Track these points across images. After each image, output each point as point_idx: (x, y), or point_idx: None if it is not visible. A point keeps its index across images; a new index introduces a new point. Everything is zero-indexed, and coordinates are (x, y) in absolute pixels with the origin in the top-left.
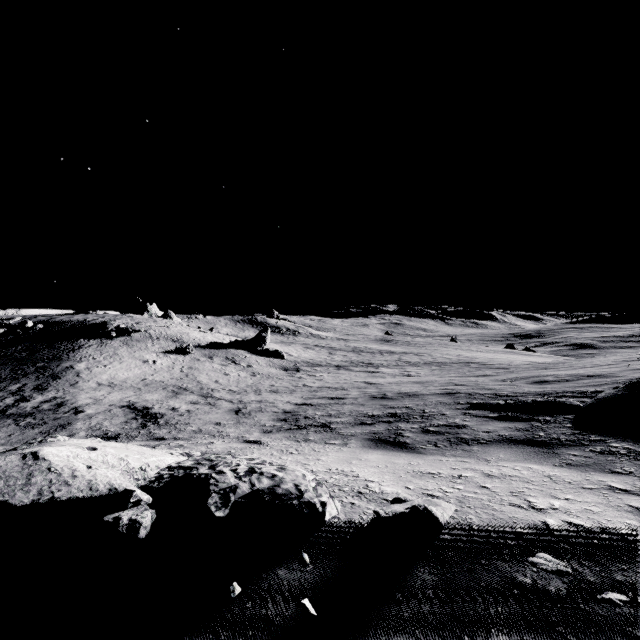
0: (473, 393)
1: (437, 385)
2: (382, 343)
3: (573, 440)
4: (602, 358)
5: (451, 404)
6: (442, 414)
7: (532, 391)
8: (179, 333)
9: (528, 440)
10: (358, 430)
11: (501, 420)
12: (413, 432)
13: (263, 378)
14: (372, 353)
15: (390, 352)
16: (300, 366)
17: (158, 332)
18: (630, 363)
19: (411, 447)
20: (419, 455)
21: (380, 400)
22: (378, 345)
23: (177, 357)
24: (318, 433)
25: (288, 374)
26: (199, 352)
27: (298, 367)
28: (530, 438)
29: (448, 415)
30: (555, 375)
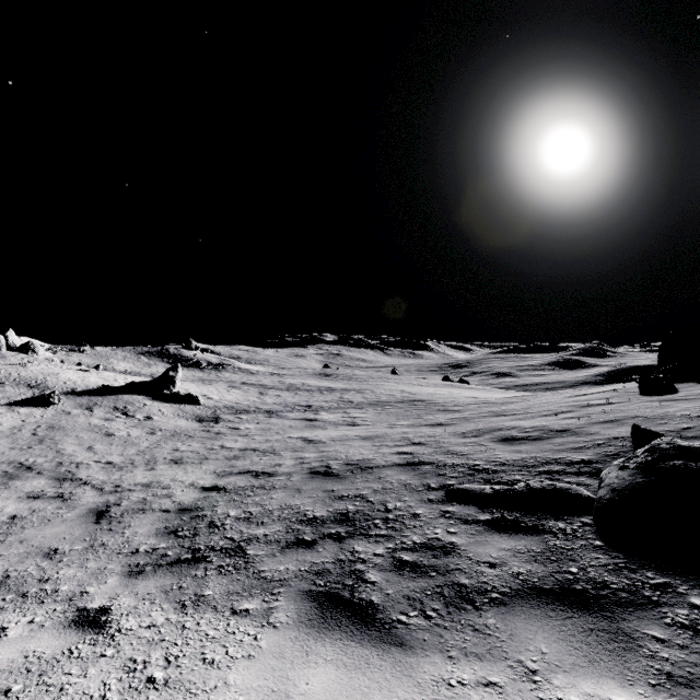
0: (441, 464)
1: (391, 444)
2: (321, 378)
3: (629, 588)
4: (546, 398)
5: (420, 489)
6: (414, 515)
7: (510, 459)
8: (41, 374)
9: (563, 590)
10: (291, 564)
11: (501, 531)
12: (380, 568)
13: (166, 436)
14: (310, 391)
15: (330, 389)
16: (221, 414)
17: (4, 373)
18: (586, 411)
19: (383, 621)
20: (403, 658)
21: (323, 479)
22: (317, 380)
23: (32, 411)
24: (223, 575)
25: (203, 428)
26: (71, 401)
27: (218, 415)
28: (563, 583)
29: (423, 518)
30: (519, 428)
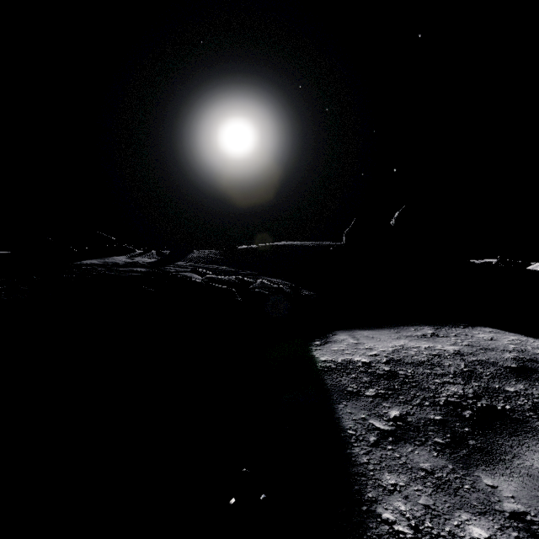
0: None
1: None
2: None
3: None
4: None
5: None
6: None
7: None
8: None
9: None
10: None
11: None
12: None
13: None
14: None
15: None
16: None
17: None
18: None
19: None
20: None
21: None
22: None
23: None
24: None
25: None
26: None
27: None
28: None
29: None
30: None
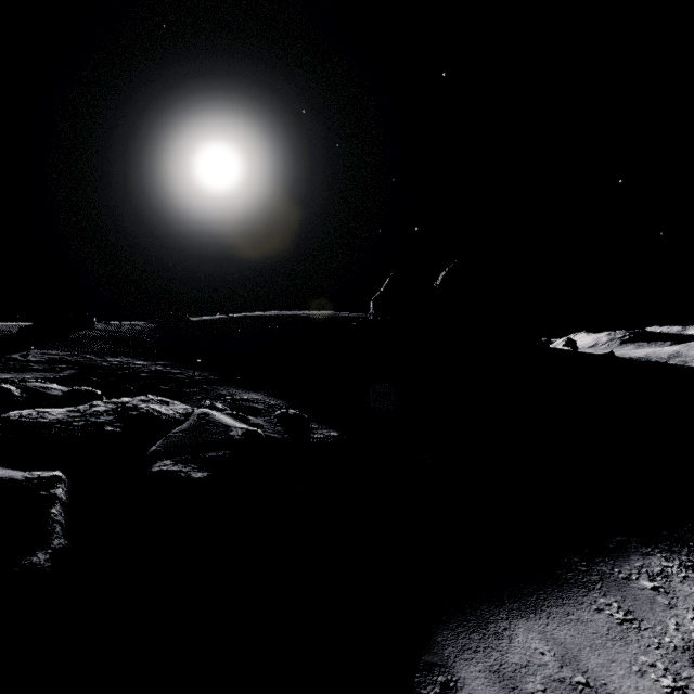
0: None
1: None
2: None
3: None
4: None
5: None
6: None
7: None
8: None
9: None
10: None
11: None
12: None
13: None
14: None
15: None
16: None
17: None
18: None
19: None
20: None
21: None
22: None
23: None
24: None
25: None
26: None
27: None
28: None
29: None
30: None
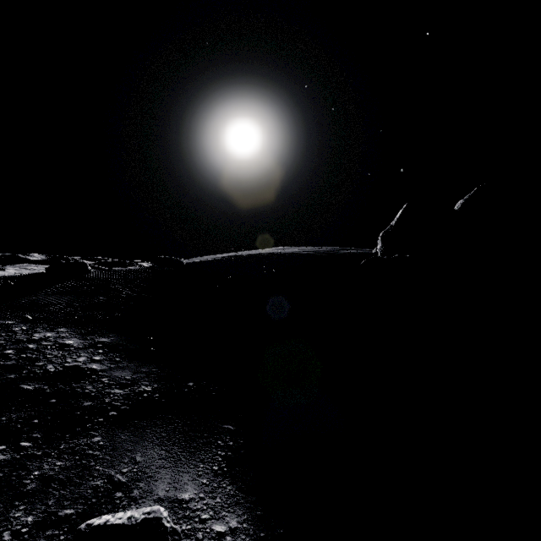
0: None
1: None
2: None
3: None
4: None
5: None
6: None
7: None
8: None
9: None
10: None
11: None
12: None
13: None
14: None
15: None
16: None
17: None
18: None
19: None
20: None
21: None
22: None
23: None
24: None
25: None
26: None
27: None
28: None
29: None
30: None
